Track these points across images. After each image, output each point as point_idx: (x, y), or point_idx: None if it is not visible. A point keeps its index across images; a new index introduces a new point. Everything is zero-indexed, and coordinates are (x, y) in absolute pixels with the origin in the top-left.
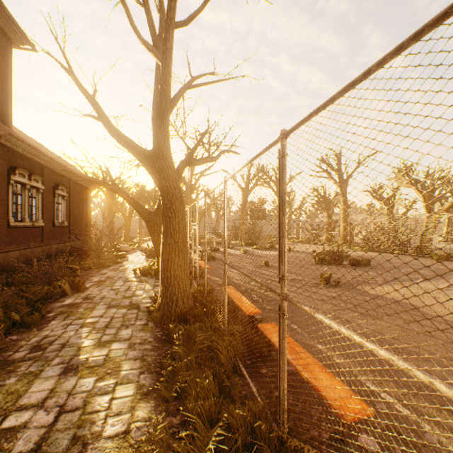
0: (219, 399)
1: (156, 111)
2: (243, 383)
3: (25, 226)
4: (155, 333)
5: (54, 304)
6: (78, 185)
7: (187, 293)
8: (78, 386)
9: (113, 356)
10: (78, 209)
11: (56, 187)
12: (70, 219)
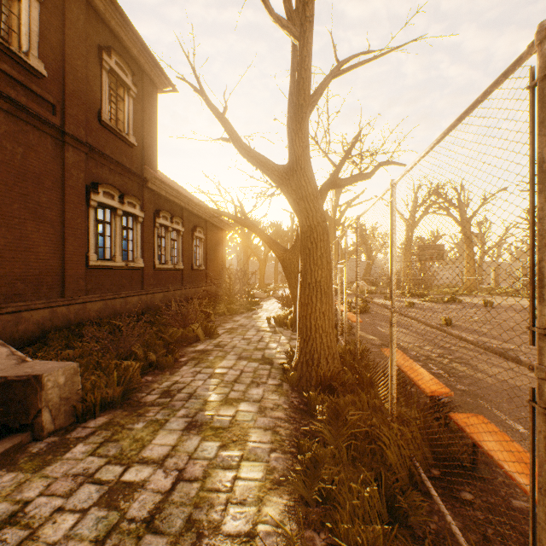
0: (387, 525)
1: (291, 112)
2: (430, 509)
3: (168, 269)
4: (290, 399)
5: (187, 349)
6: (214, 226)
7: (332, 351)
8: (199, 450)
9: (240, 419)
10: (214, 252)
11: (194, 230)
12: (206, 263)
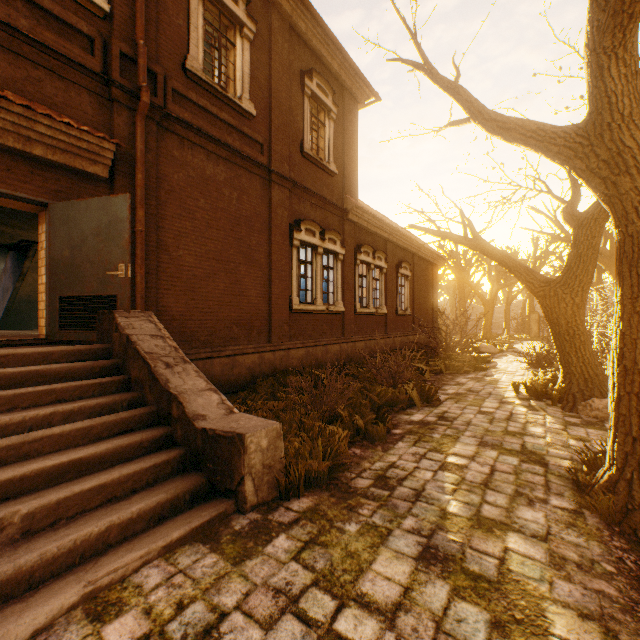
0: None
1: (599, 19)
2: None
3: (369, 314)
4: (613, 552)
5: (400, 416)
6: (422, 260)
7: None
8: (451, 615)
9: (516, 570)
10: (422, 293)
11: (398, 266)
12: (413, 306)
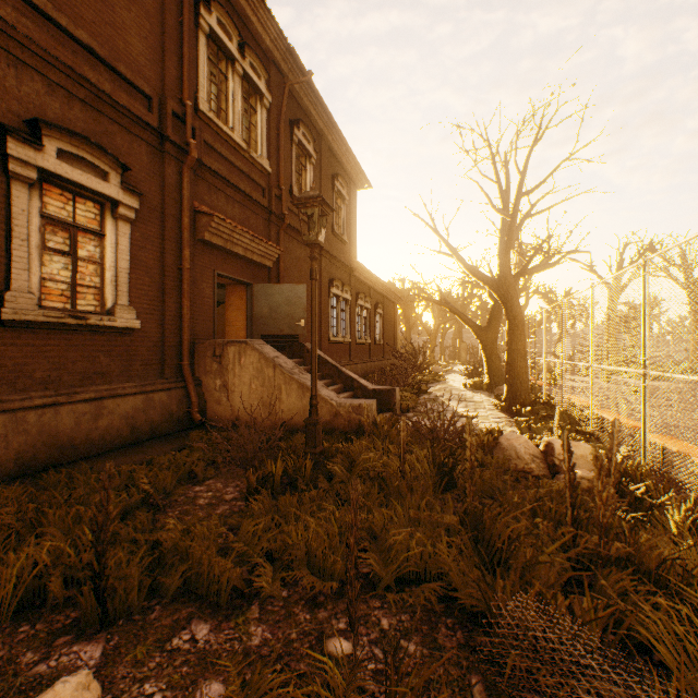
0: None
1: (501, 248)
2: None
3: (362, 343)
4: (504, 414)
5: None
6: (388, 301)
7: (527, 391)
8: None
9: (481, 416)
10: (388, 327)
11: (376, 306)
12: (383, 337)
